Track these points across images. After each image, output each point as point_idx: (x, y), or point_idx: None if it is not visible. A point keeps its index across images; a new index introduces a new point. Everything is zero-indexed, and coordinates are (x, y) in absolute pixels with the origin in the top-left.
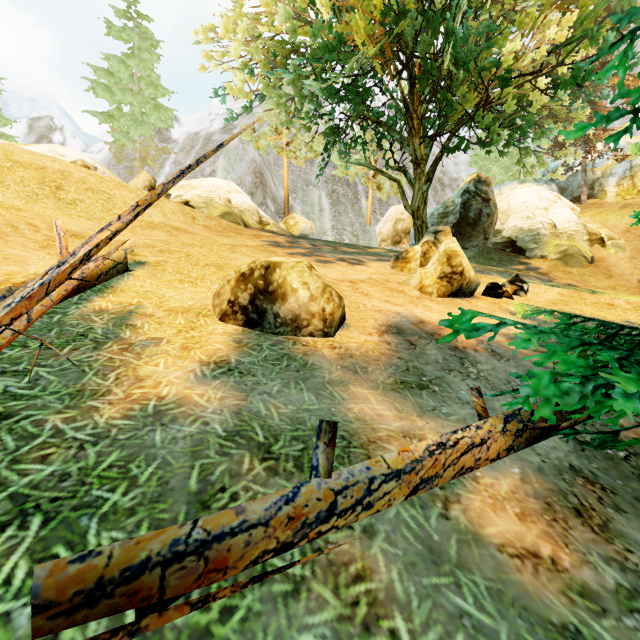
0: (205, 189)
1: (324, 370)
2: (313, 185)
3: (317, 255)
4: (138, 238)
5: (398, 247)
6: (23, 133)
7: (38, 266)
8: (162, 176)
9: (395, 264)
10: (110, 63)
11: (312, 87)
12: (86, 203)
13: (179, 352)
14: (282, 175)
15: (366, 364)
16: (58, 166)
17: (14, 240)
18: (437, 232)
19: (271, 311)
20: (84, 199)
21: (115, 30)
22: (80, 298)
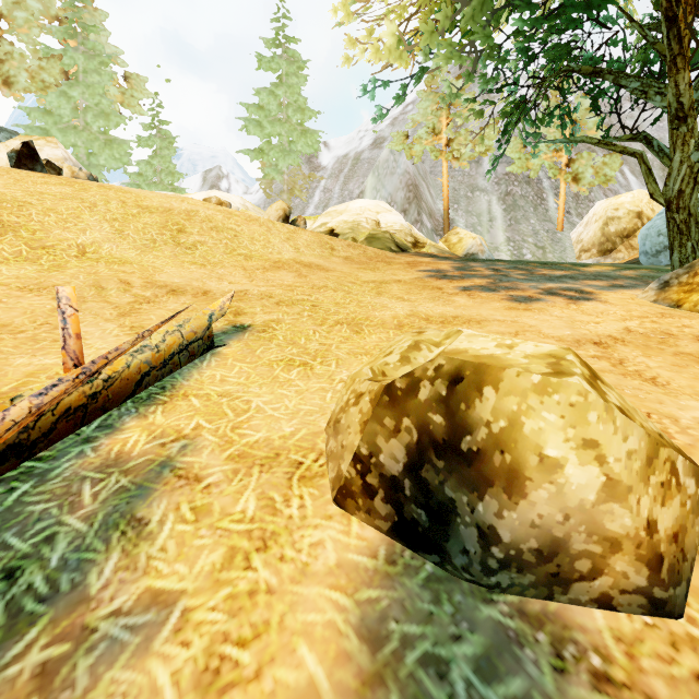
0: (351, 213)
1: None
2: (480, 190)
3: (507, 287)
4: (255, 285)
5: (609, 258)
6: (199, 186)
7: (88, 351)
8: (311, 206)
9: (658, 294)
10: (260, 97)
11: None
12: (207, 245)
13: None
14: (440, 184)
15: None
16: (185, 206)
17: (89, 308)
18: None
19: (469, 515)
20: (206, 241)
21: (265, 62)
22: (102, 423)
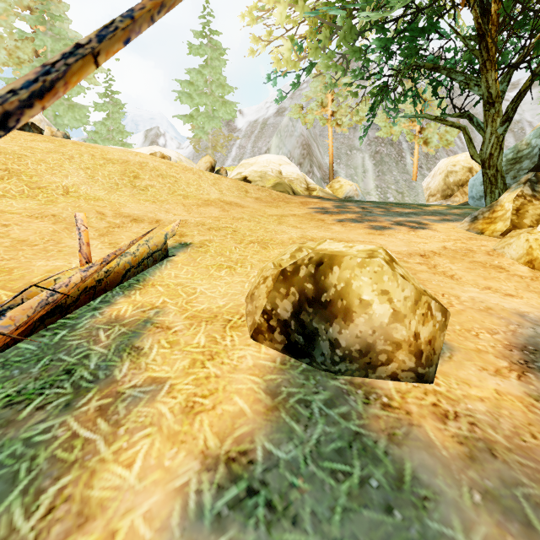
0: (260, 165)
1: (447, 509)
2: (356, 149)
3: (369, 220)
4: (192, 216)
5: (449, 201)
6: (141, 142)
7: None
8: (230, 159)
9: (470, 225)
10: (191, 75)
11: (371, 17)
12: (156, 188)
13: (177, 421)
14: (327, 144)
15: (538, 487)
16: (138, 159)
17: None
18: (536, 181)
19: (325, 335)
20: (155, 184)
21: (194, 49)
22: (103, 300)
